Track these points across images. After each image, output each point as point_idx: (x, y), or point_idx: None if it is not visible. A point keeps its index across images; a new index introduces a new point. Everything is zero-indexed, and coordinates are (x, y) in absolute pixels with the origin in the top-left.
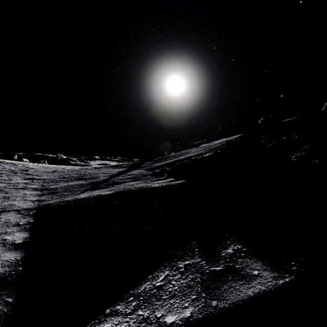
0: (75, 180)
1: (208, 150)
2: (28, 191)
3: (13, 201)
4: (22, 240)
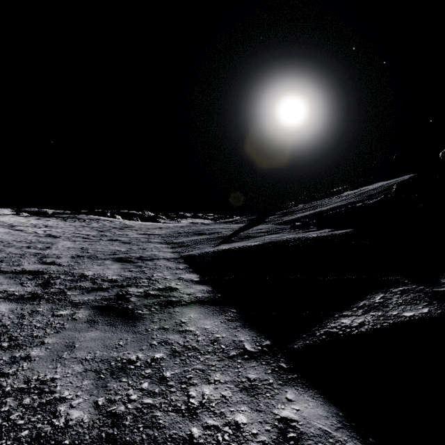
0: (195, 235)
1: (363, 198)
2: (156, 244)
3: (151, 251)
4: (198, 279)
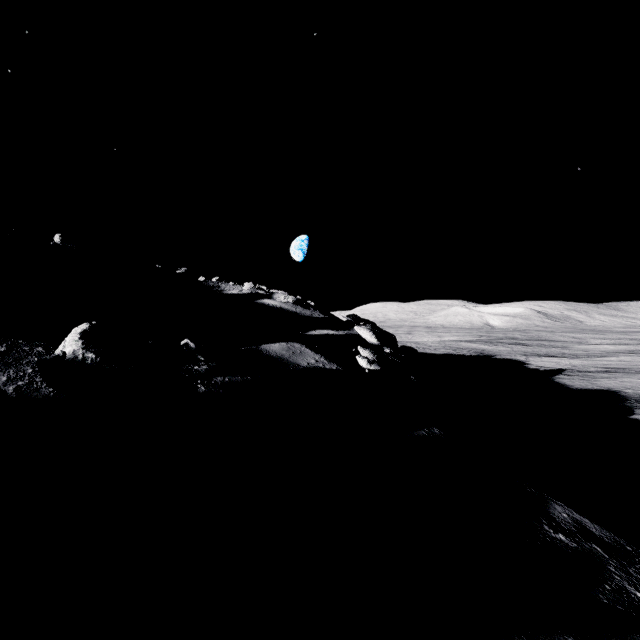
0: None
1: None
2: None
3: None
4: None
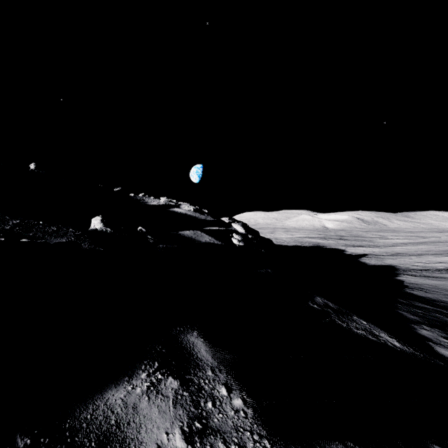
0: None
1: None
2: None
3: None
4: None
